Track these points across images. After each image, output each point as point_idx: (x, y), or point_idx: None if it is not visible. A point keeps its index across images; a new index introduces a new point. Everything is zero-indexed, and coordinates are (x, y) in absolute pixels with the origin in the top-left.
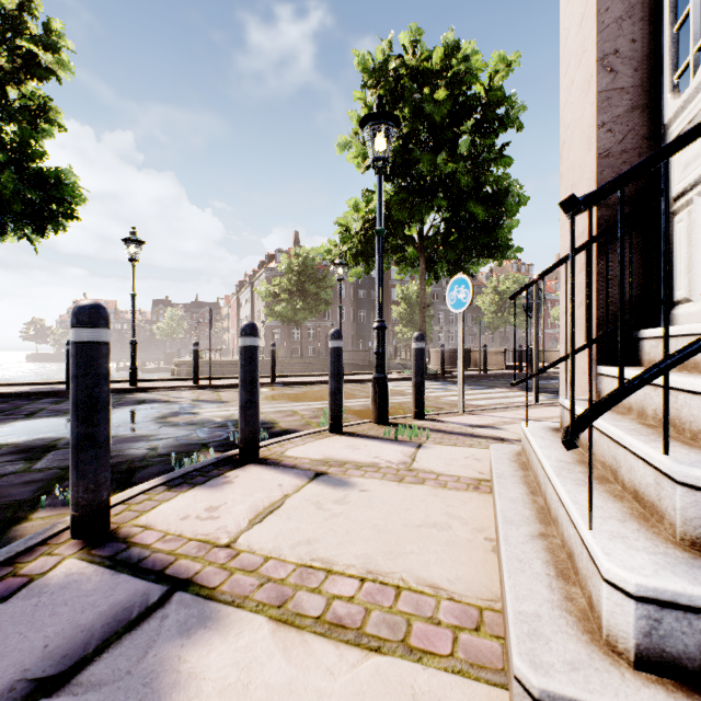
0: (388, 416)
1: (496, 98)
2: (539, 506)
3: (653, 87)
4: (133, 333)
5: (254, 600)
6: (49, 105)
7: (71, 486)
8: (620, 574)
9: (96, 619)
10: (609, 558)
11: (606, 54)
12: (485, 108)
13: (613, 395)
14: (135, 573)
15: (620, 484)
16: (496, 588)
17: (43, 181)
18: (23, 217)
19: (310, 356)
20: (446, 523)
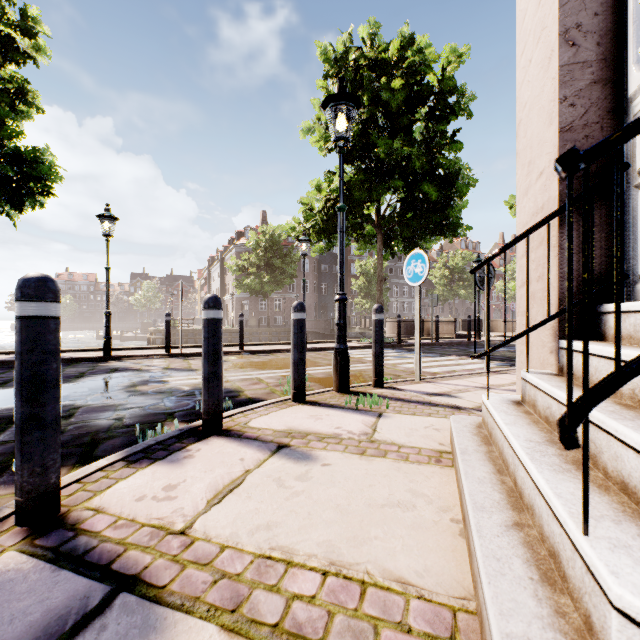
0: (349, 385)
1: (448, 87)
2: (508, 488)
3: (615, 60)
4: (107, 304)
5: (206, 603)
6: (27, 88)
7: (16, 470)
8: (638, 605)
9: (24, 632)
10: (619, 580)
11: (568, 28)
12: (438, 97)
13: (610, 382)
14: (78, 568)
15: (601, 471)
16: (468, 582)
17: (19, 159)
18: (1, 194)
19: (276, 325)
20: (410, 501)
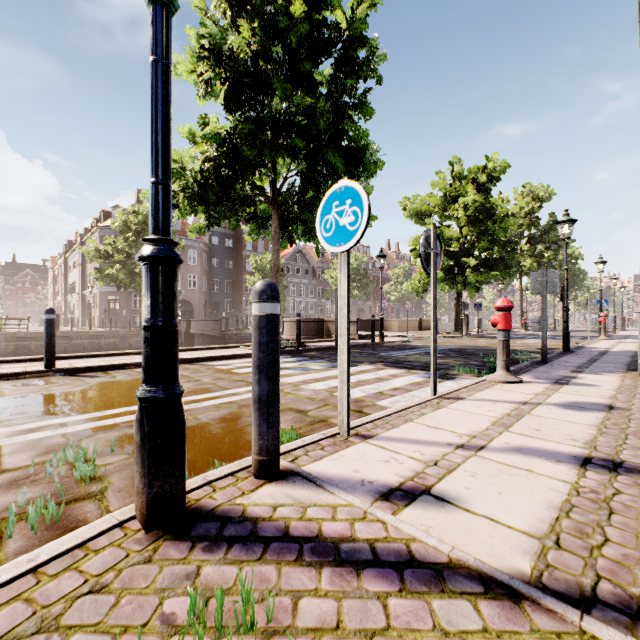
0: (182, 499)
1: (359, 32)
2: None
3: None
4: None
5: None
6: None
7: None
8: None
9: None
10: None
11: None
12: (346, 45)
13: None
14: None
15: None
16: None
17: None
18: None
19: None
20: None
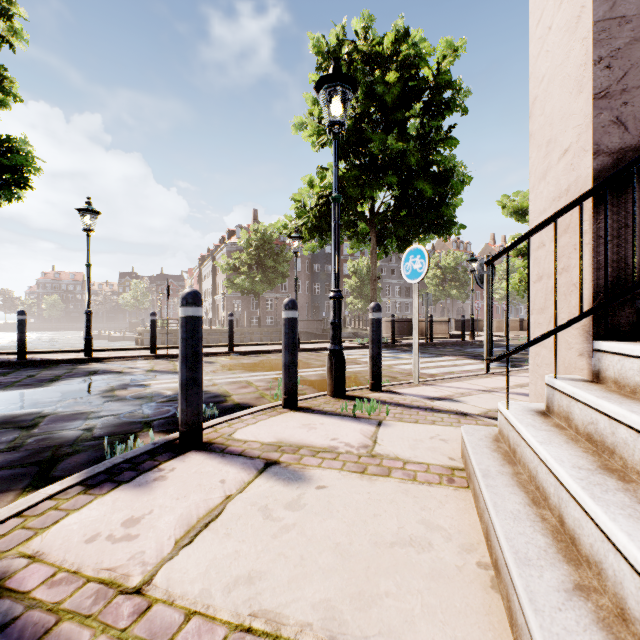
0: (344, 389)
1: (444, 81)
2: (552, 527)
3: None
4: (88, 303)
5: None
6: (3, 74)
7: None
8: None
9: None
10: None
11: None
12: (433, 92)
13: None
14: None
15: None
16: None
17: None
18: None
19: (268, 325)
20: (424, 537)
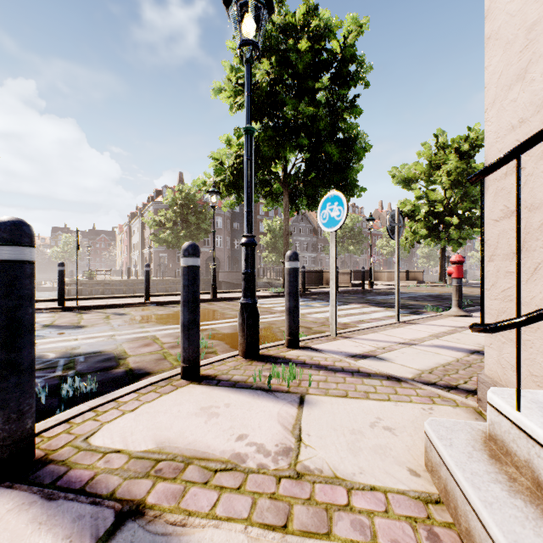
0: (258, 348)
1: (350, 54)
2: None
3: None
4: None
5: None
6: None
7: None
8: None
9: None
10: None
11: None
12: (340, 64)
13: None
14: None
15: None
16: None
17: None
18: None
19: None
20: None
